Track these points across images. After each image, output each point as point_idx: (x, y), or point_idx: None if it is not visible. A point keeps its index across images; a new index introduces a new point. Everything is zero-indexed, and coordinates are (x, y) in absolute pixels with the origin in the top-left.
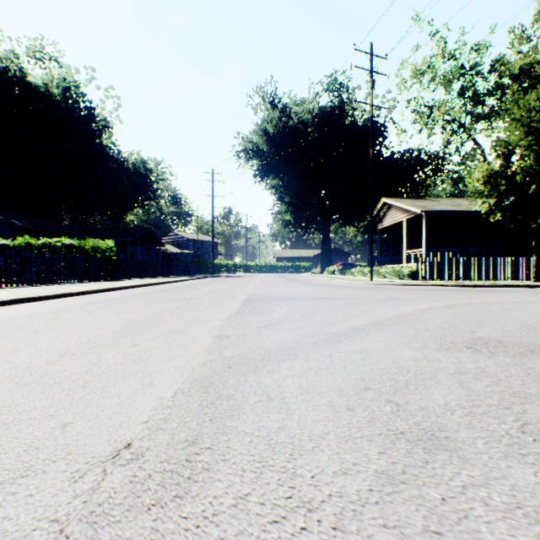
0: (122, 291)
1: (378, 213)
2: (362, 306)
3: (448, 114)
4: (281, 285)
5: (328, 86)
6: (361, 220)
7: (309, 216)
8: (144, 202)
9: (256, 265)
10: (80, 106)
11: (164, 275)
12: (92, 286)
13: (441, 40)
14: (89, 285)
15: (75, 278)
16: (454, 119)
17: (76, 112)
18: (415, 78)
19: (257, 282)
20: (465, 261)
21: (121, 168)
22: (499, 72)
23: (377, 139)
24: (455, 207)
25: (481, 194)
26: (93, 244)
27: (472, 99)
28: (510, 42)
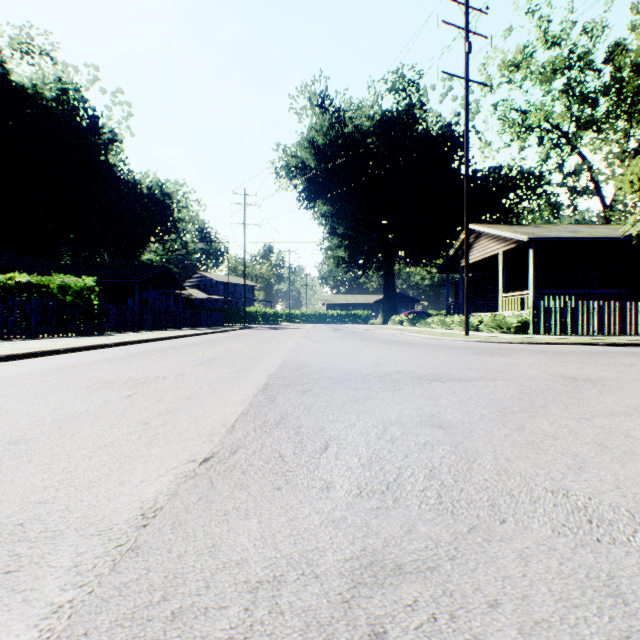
0: (65, 356)
1: (461, 245)
2: (562, 415)
3: (547, 120)
4: (336, 343)
5: (393, 84)
6: (434, 257)
7: (368, 252)
8: (162, 236)
9: (301, 314)
10: (79, 113)
11: (176, 327)
12: (22, 346)
13: (544, 17)
14: (24, 345)
15: (23, 333)
16: (554, 127)
17: (73, 120)
18: (507, 71)
19: (300, 337)
20: (601, 306)
21: (133, 192)
22: (617, 63)
23: (455, 153)
24: (572, 233)
25: (635, 206)
26: (60, 282)
27: (582, 97)
28: (630, 24)
